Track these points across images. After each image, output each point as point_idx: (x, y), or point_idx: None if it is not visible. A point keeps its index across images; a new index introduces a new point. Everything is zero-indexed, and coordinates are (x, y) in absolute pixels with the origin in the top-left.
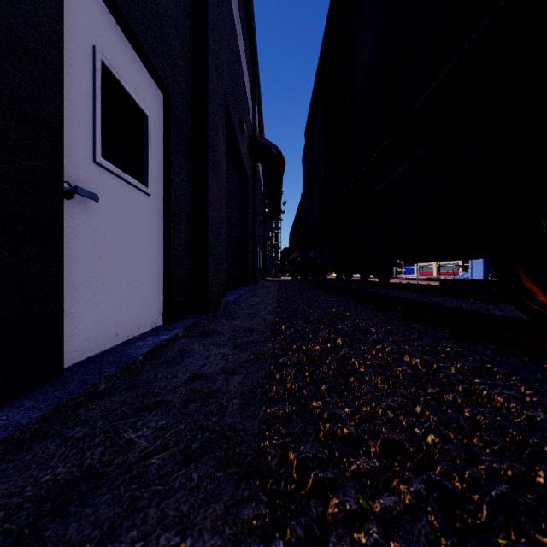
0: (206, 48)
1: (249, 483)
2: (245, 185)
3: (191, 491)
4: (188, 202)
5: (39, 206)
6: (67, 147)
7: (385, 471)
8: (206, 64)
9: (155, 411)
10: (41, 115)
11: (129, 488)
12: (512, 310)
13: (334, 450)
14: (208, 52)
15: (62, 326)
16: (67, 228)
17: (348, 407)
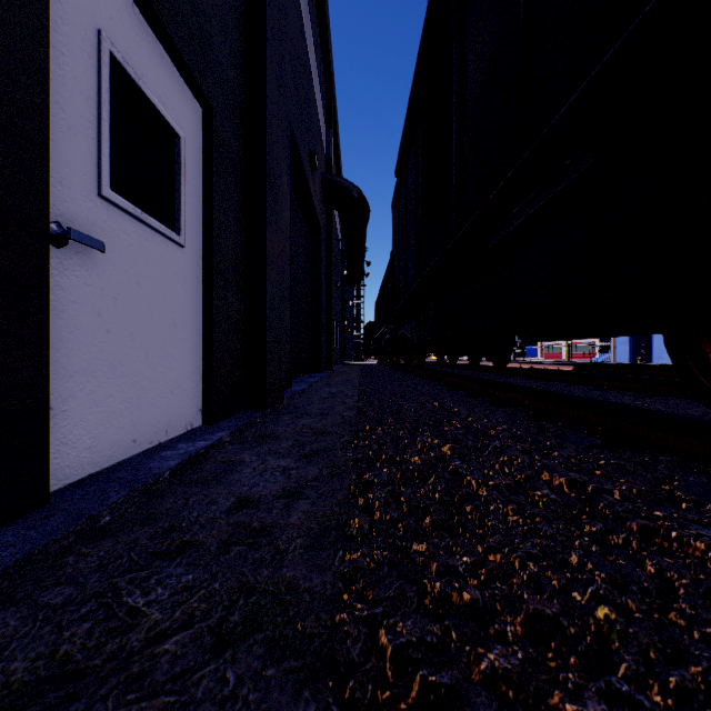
0: (263, 49)
1: (317, 689)
2: (317, 239)
3: (221, 706)
4: (238, 257)
5: (8, 254)
6: (56, 172)
7: (538, 675)
8: (263, 71)
9: (178, 559)
10: (11, 120)
11: (122, 700)
12: (677, 405)
13: (451, 632)
14: (265, 55)
15: (46, 431)
16: (56, 289)
17: (467, 555)
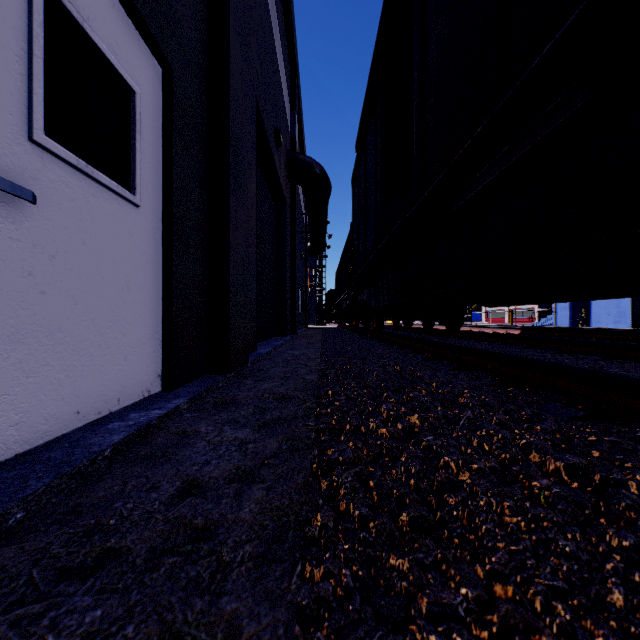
0: (226, 15)
1: None
2: (282, 212)
3: None
4: (201, 222)
5: None
6: None
7: None
8: (226, 37)
9: (91, 580)
10: None
11: None
12: (636, 369)
13: None
14: (228, 21)
15: None
16: None
17: (466, 585)
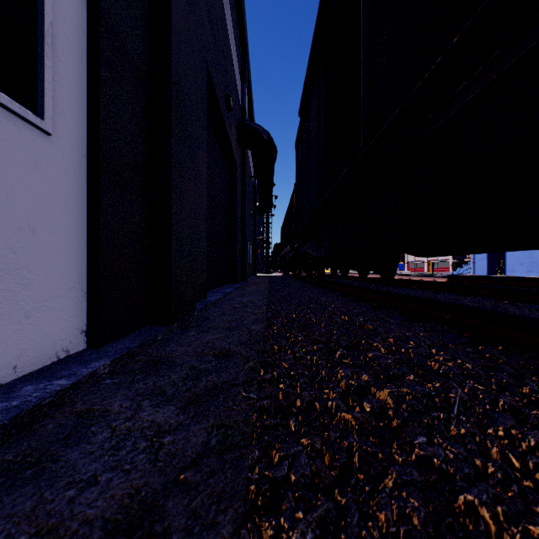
0: None
1: None
2: (233, 173)
3: None
4: (139, 165)
5: None
6: None
7: None
8: None
9: None
10: None
11: None
12: None
13: None
14: None
15: None
16: None
17: None
